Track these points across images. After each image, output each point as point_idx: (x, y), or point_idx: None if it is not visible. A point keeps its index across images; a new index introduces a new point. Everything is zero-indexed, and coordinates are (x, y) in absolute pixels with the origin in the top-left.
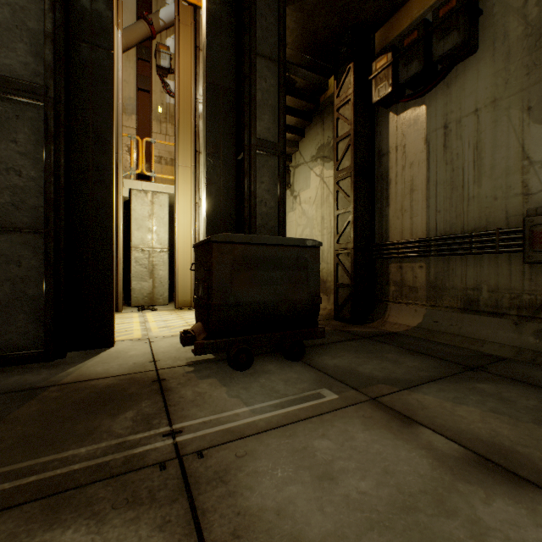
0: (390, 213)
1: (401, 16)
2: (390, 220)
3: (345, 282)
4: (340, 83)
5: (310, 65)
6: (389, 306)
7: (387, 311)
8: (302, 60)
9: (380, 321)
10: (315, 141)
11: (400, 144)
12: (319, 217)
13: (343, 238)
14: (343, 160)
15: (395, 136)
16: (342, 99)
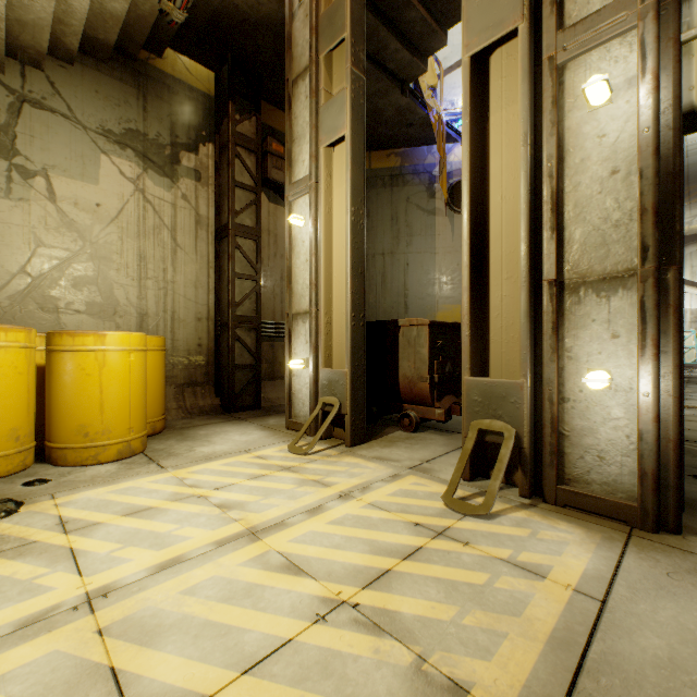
0: (264, 292)
1: (274, 114)
2: (264, 299)
3: (247, 362)
4: (243, 118)
5: (190, 22)
6: (263, 383)
7: (263, 389)
8: (200, 12)
9: (265, 400)
10: (119, 108)
11: (273, 231)
12: (134, 254)
13: (243, 309)
14: (243, 214)
15: (269, 220)
16: (246, 141)
